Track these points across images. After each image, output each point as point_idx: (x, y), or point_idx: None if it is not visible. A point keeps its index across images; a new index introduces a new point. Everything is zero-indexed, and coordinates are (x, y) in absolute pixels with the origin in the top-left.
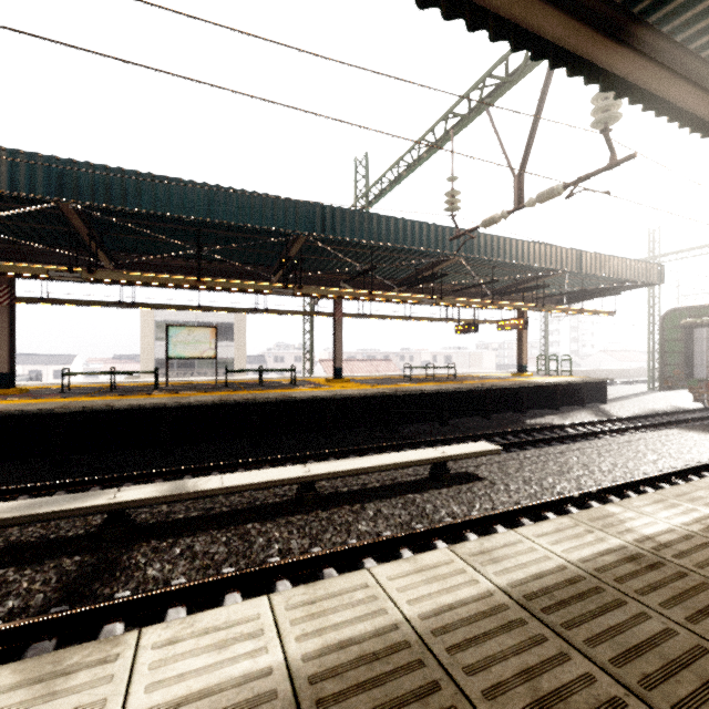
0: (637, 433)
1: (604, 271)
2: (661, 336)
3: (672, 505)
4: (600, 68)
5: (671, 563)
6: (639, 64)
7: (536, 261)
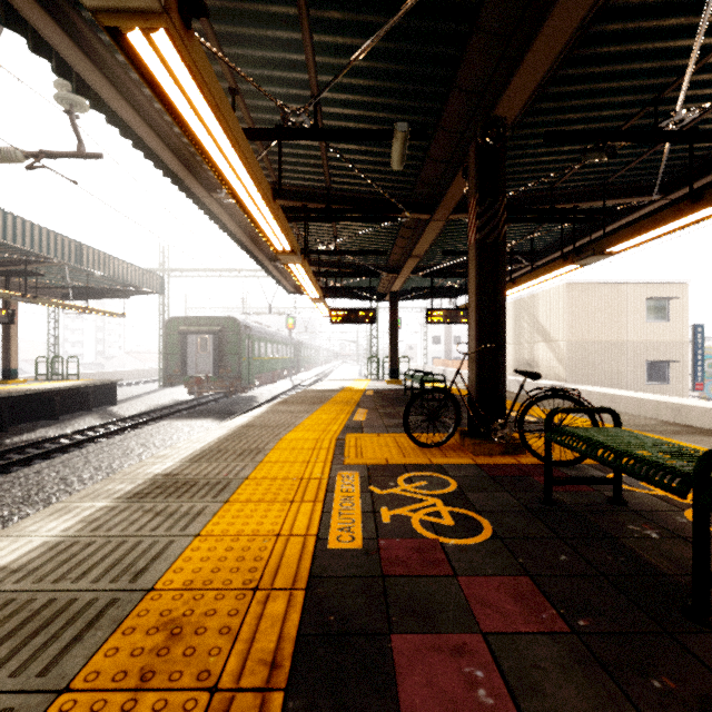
0: (136, 430)
1: (109, 272)
2: (166, 340)
3: (70, 510)
4: (27, 21)
5: (6, 592)
6: (75, 52)
7: (19, 240)
